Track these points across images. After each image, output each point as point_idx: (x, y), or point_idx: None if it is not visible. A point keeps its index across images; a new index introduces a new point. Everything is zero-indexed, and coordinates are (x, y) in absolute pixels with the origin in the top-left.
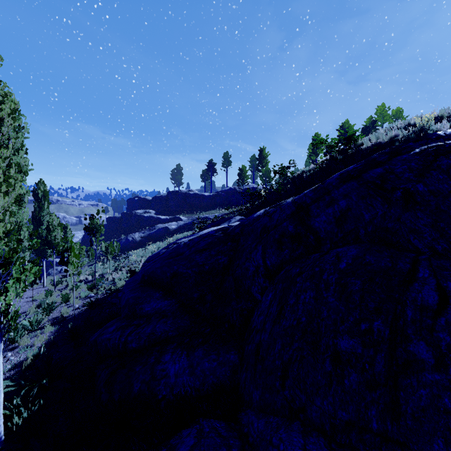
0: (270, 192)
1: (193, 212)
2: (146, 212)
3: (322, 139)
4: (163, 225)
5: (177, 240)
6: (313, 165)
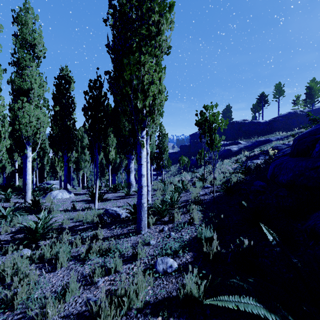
0: None
1: (250, 137)
2: (208, 140)
3: None
4: (226, 148)
5: None
6: None
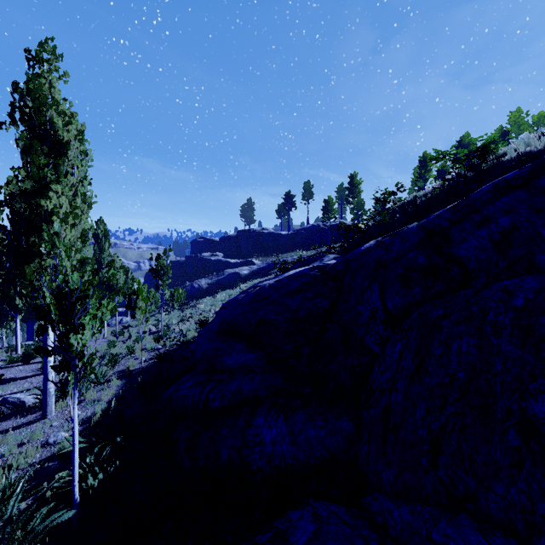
0: (371, 225)
1: (268, 255)
2: (214, 255)
3: (445, 151)
4: (233, 270)
5: (257, 283)
6: (428, 189)
